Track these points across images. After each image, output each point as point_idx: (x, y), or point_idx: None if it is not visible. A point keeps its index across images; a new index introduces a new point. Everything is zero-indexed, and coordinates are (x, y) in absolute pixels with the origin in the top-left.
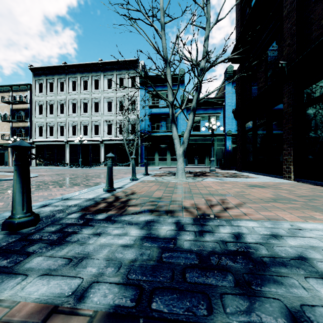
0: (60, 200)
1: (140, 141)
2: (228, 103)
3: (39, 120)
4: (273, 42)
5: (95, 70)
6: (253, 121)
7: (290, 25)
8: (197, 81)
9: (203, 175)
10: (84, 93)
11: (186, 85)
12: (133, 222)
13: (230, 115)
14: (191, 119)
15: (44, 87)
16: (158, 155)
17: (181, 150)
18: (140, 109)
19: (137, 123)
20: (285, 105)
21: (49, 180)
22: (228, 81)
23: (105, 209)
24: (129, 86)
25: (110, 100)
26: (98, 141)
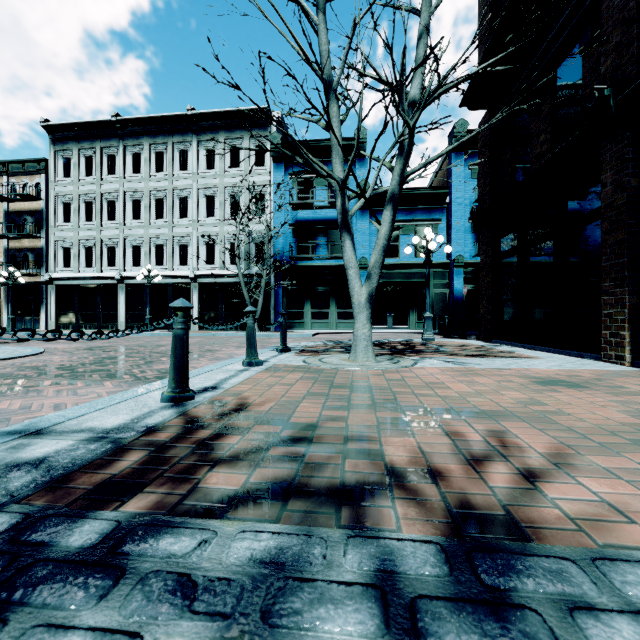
0: (11, 437)
1: (273, 278)
2: (456, 199)
3: (63, 235)
4: (570, 50)
5: (179, 131)
6: (519, 232)
7: (620, 1)
8: (404, 127)
9: (411, 352)
10: (157, 178)
11: (378, 137)
12: (196, 582)
13: (461, 225)
14: (387, 221)
15: (73, 166)
16: (312, 307)
17: (364, 294)
18: (274, 211)
19: (267, 241)
20: (608, 189)
21: (59, 363)
22: (457, 153)
23: (130, 481)
24: (251, 163)
25: (212, 193)
26: (187, 278)
